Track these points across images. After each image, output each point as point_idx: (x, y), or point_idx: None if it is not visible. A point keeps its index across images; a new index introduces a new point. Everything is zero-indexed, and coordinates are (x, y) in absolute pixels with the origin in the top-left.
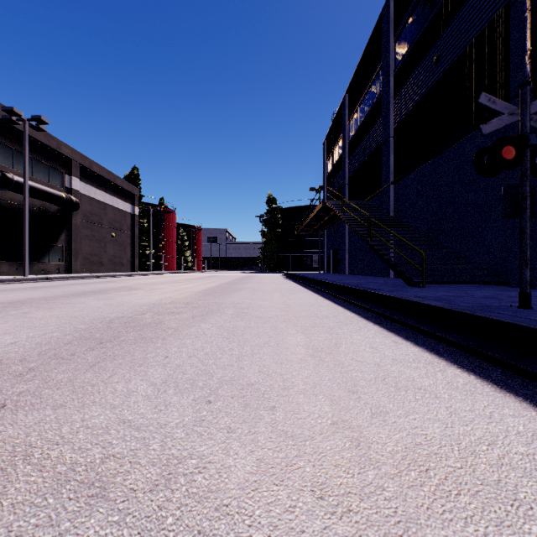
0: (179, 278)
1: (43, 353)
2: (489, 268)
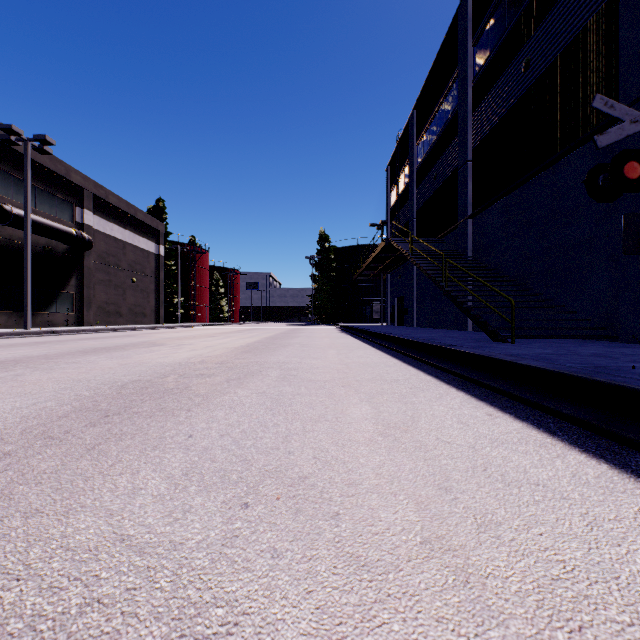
0: (212, 331)
1: (27, 431)
2: (592, 320)
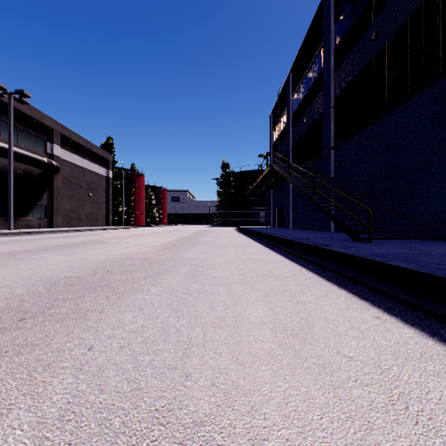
0: (145, 231)
1: None
2: (429, 224)
